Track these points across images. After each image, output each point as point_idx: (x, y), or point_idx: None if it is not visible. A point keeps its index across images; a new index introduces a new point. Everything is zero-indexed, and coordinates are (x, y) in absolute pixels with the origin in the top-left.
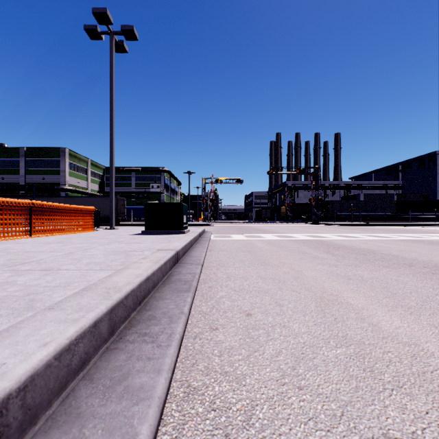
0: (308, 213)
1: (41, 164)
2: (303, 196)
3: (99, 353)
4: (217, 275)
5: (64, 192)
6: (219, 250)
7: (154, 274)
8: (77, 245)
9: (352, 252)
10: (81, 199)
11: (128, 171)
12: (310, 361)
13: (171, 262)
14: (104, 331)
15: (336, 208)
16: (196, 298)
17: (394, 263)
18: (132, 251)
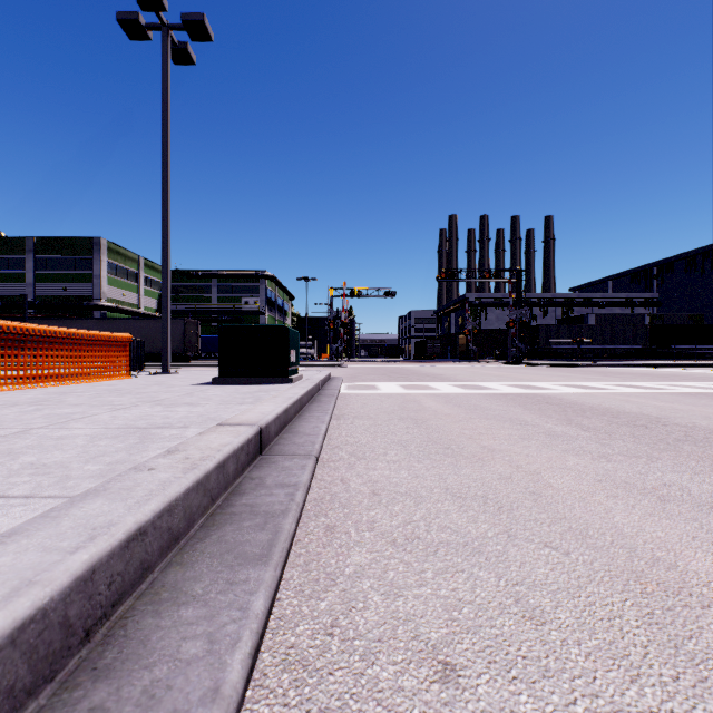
0: (503, 346)
1: (61, 266)
2: (495, 318)
3: None
4: (350, 486)
5: (100, 311)
6: (354, 415)
7: (173, 507)
8: (62, 409)
9: (618, 422)
10: (124, 322)
11: (206, 277)
12: None
13: (244, 455)
14: None
15: (550, 337)
16: (287, 579)
17: None
18: (164, 426)
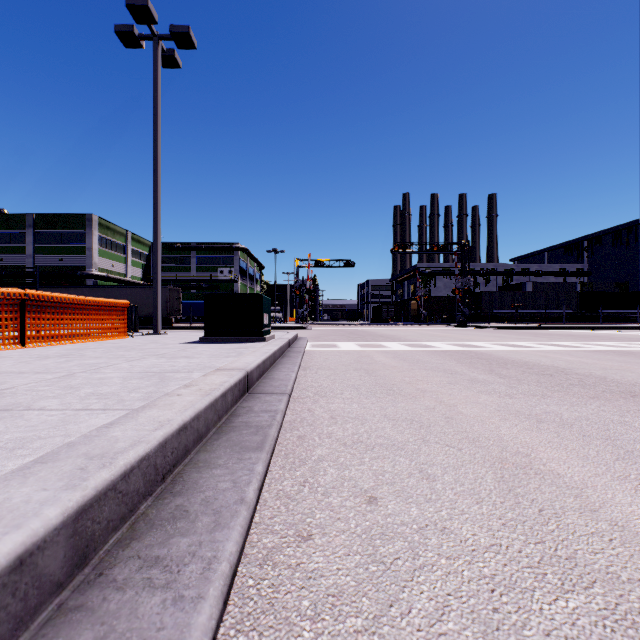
0: (450, 311)
1: (57, 239)
2: (443, 286)
3: (32, 626)
4: (314, 413)
5: (92, 280)
6: (318, 367)
7: (199, 416)
8: (88, 360)
9: (530, 372)
10: (115, 289)
11: (186, 249)
12: (517, 637)
13: (237, 391)
14: (54, 568)
15: (492, 303)
16: (274, 462)
17: (605, 391)
18: (174, 371)
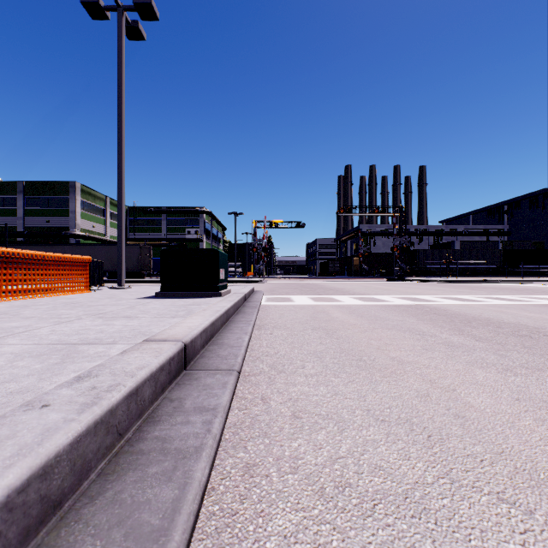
0: (388, 266)
1: (45, 203)
2: (381, 244)
3: None
4: (270, 406)
5: (75, 239)
6: (273, 326)
7: (50, 467)
8: (11, 322)
9: (504, 332)
10: (93, 247)
11: (158, 213)
12: None
13: (164, 375)
14: None
15: (425, 259)
16: None
17: None
18: (93, 342)
